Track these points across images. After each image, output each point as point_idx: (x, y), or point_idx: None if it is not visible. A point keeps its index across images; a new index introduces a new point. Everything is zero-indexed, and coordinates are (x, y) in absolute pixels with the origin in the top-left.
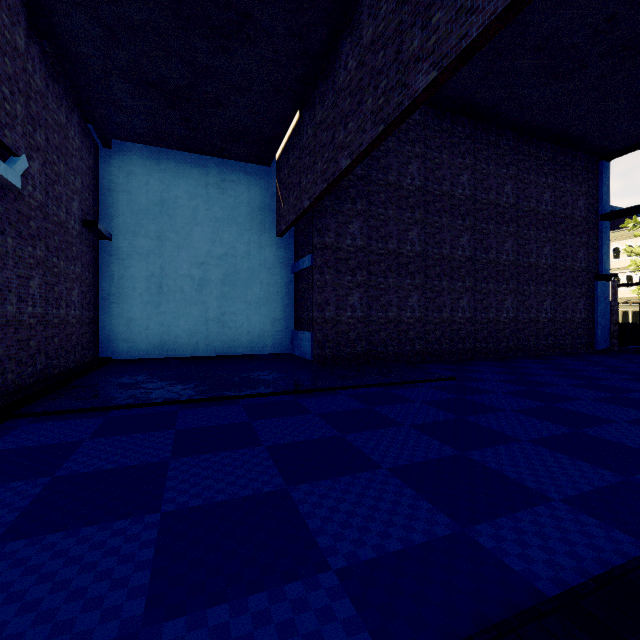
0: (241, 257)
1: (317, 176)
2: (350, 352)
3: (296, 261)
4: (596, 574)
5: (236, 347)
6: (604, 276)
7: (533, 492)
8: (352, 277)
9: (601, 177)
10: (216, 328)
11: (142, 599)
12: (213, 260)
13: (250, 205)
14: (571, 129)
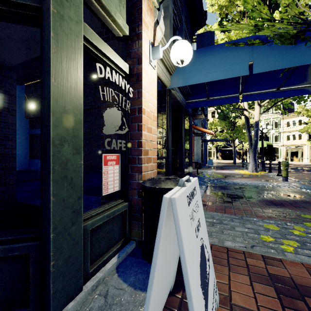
0: None
1: None
2: None
3: (32, 129)
4: None
5: None
6: None
7: None
8: None
9: None
10: None
11: None
12: None
13: None
14: None
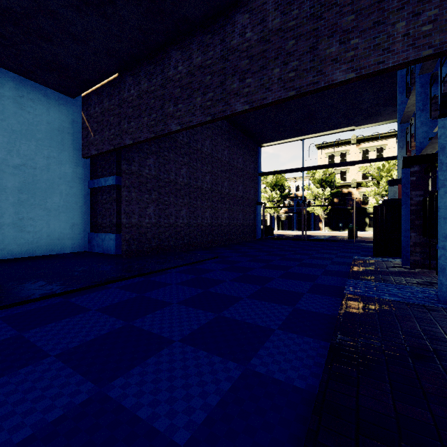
0: (40, 169)
1: (143, 126)
2: (148, 247)
3: (94, 178)
4: (332, 306)
5: (35, 249)
6: (260, 203)
7: (298, 292)
8: (149, 195)
9: (259, 155)
10: (12, 232)
11: (230, 362)
12: (9, 168)
13: (50, 125)
14: (251, 129)
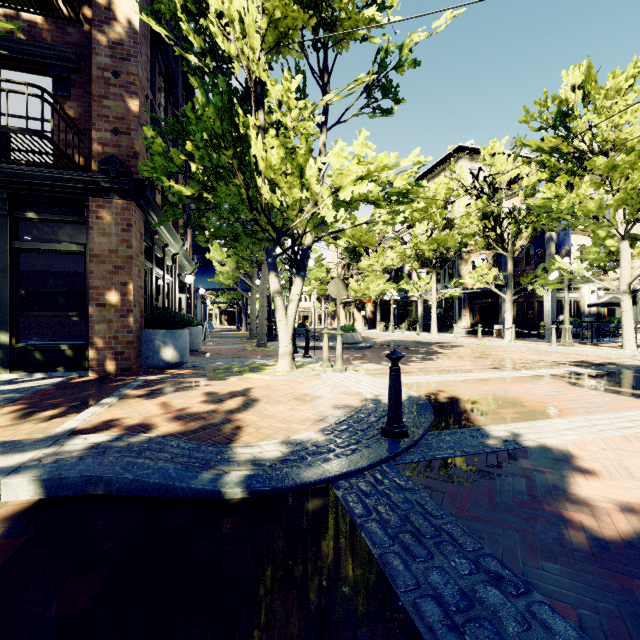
0: None
1: None
2: None
3: None
4: None
5: None
6: None
7: None
8: None
9: None
10: None
11: None
12: None
13: None
14: None
